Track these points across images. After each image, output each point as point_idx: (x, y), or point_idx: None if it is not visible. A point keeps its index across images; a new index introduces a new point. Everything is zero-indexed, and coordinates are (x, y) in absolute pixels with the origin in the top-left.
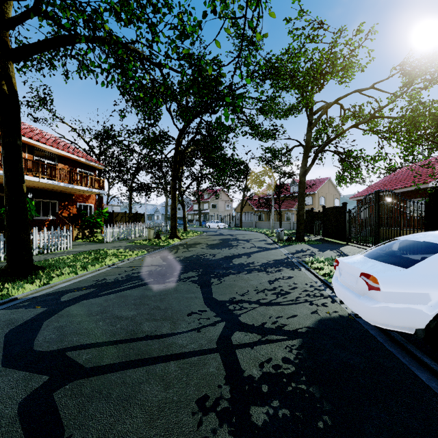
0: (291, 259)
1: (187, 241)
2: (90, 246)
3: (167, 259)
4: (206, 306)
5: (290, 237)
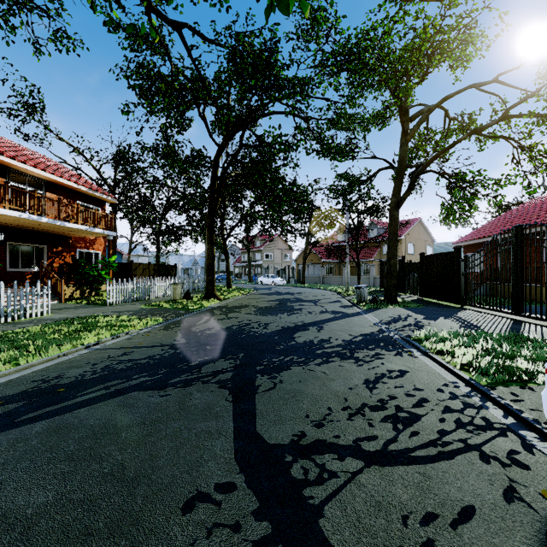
0: (388, 333)
1: (229, 303)
2: (83, 310)
3: (190, 332)
4: (237, 465)
5: (376, 296)
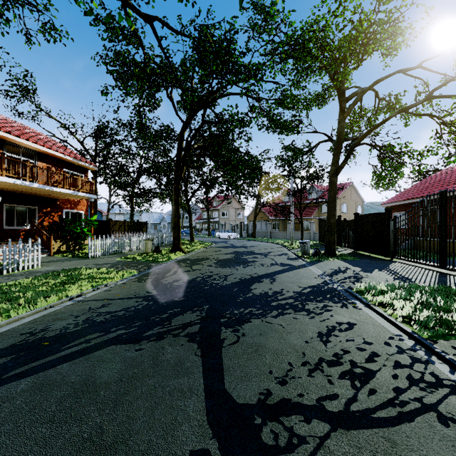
0: (332, 285)
1: (192, 256)
2: (68, 262)
3: (160, 284)
4: (209, 429)
5: (318, 250)
